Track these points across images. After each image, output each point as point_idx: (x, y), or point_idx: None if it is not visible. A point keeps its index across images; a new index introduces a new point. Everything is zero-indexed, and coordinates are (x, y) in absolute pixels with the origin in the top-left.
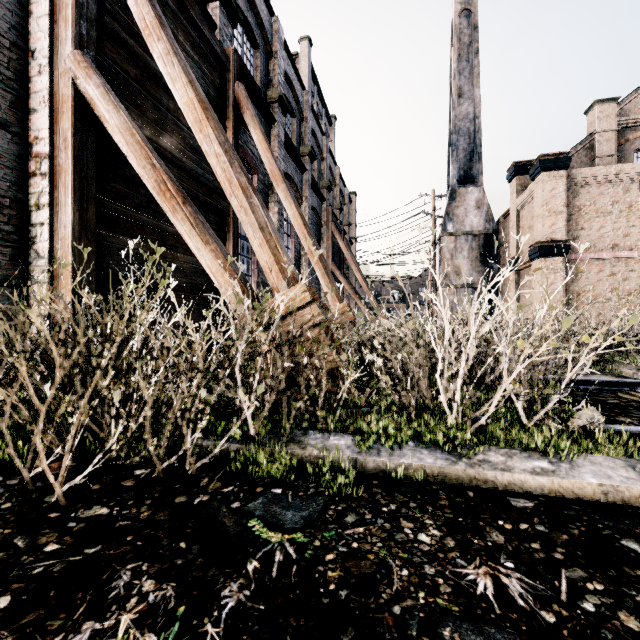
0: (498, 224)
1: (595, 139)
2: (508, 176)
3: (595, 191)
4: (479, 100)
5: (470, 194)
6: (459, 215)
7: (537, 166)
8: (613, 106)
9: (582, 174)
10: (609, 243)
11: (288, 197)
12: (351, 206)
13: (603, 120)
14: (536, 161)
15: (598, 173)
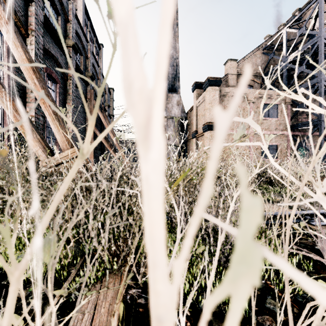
0: (187, 114)
1: (228, 77)
2: (192, 89)
3: (230, 100)
4: (178, 50)
5: (174, 97)
6: (169, 107)
7: (207, 82)
8: (235, 63)
9: (225, 90)
10: (236, 126)
11: (14, 39)
12: (110, 96)
13: (231, 69)
14: (206, 80)
15: (232, 91)
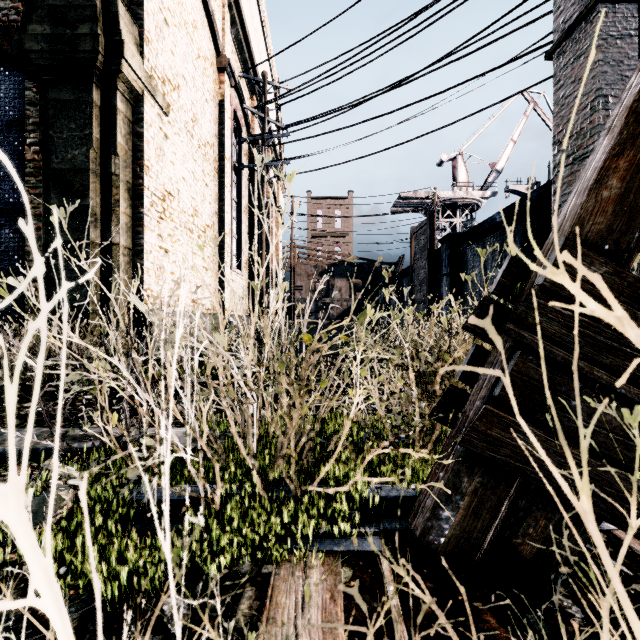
0: None
1: None
2: None
3: None
4: None
5: None
6: None
7: None
8: None
9: None
10: None
11: None
12: None
13: None
14: None
15: None
